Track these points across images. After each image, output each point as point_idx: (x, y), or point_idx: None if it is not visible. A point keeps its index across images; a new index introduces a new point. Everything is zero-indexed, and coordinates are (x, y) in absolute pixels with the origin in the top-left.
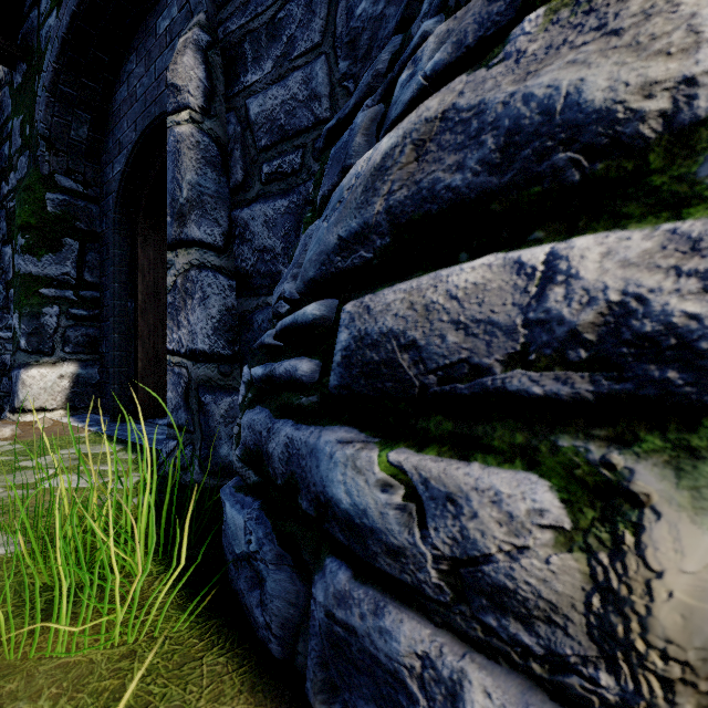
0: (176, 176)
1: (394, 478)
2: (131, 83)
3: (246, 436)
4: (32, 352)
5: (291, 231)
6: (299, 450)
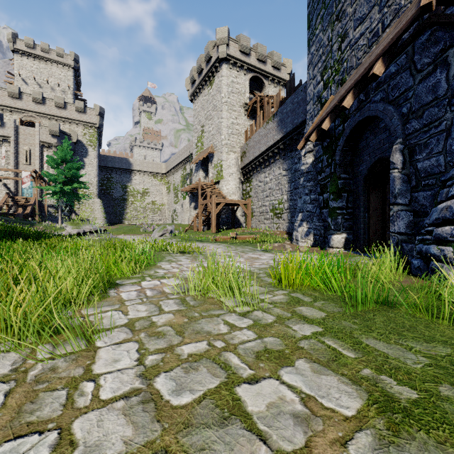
0: (393, 186)
1: (438, 249)
2: (367, 141)
3: (417, 249)
4: (335, 230)
5: (431, 200)
6: (427, 248)
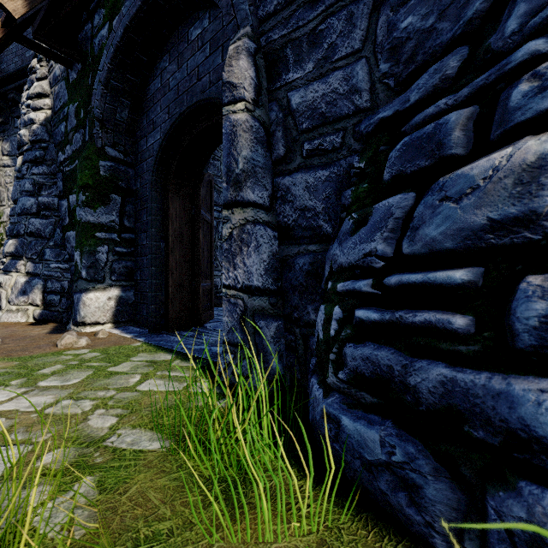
0: (232, 152)
1: None
2: (164, 77)
3: (357, 365)
4: (90, 280)
5: (332, 195)
6: (468, 389)
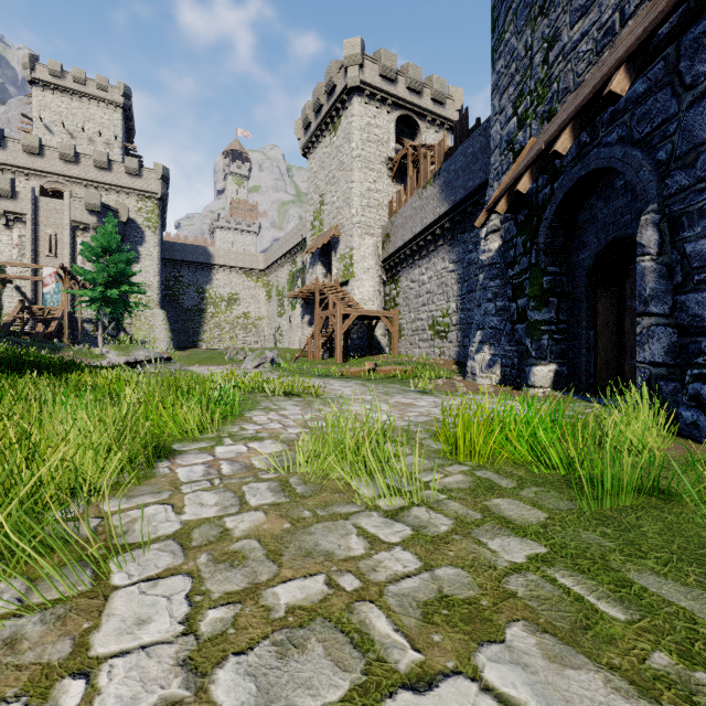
0: (642, 284)
1: None
2: (592, 211)
3: (690, 392)
4: (537, 358)
5: None
6: None
